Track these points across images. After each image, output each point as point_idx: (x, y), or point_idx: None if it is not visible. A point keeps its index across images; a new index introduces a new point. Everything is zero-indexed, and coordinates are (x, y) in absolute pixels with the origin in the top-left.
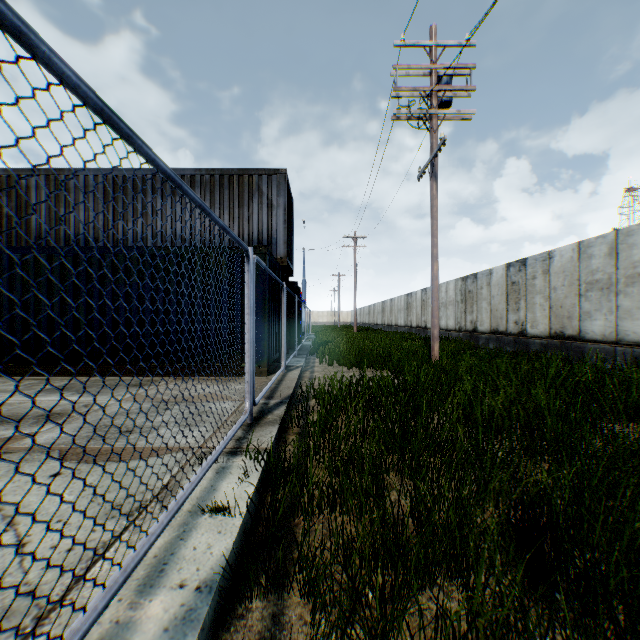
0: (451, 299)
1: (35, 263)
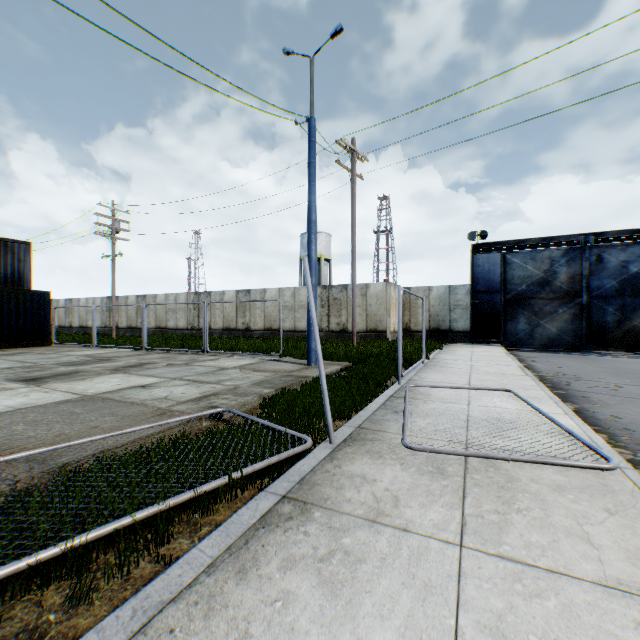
0: (99, 309)
1: None
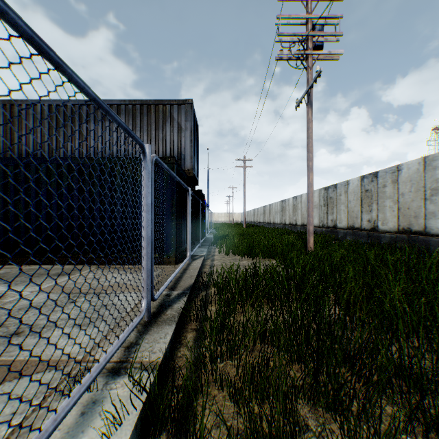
0: (316, 204)
1: None
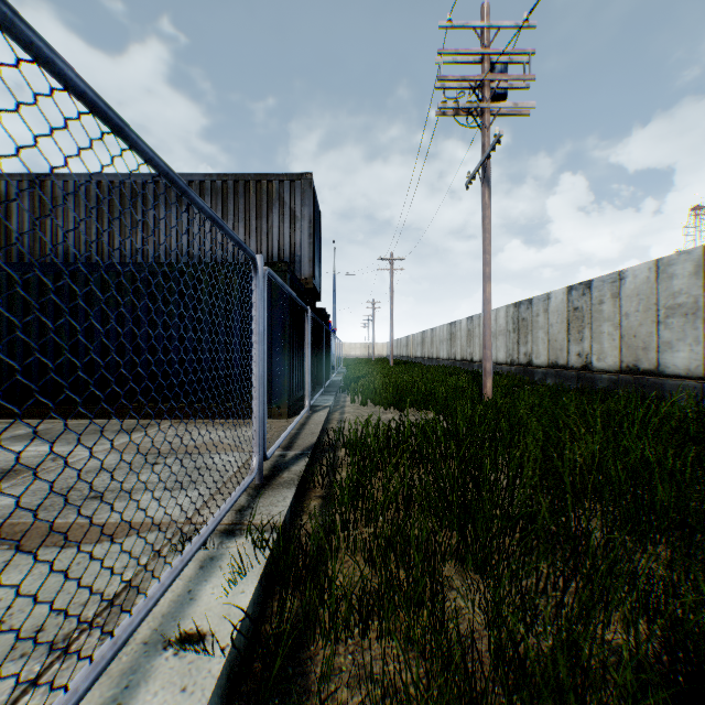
0: (501, 328)
1: (8, 283)
